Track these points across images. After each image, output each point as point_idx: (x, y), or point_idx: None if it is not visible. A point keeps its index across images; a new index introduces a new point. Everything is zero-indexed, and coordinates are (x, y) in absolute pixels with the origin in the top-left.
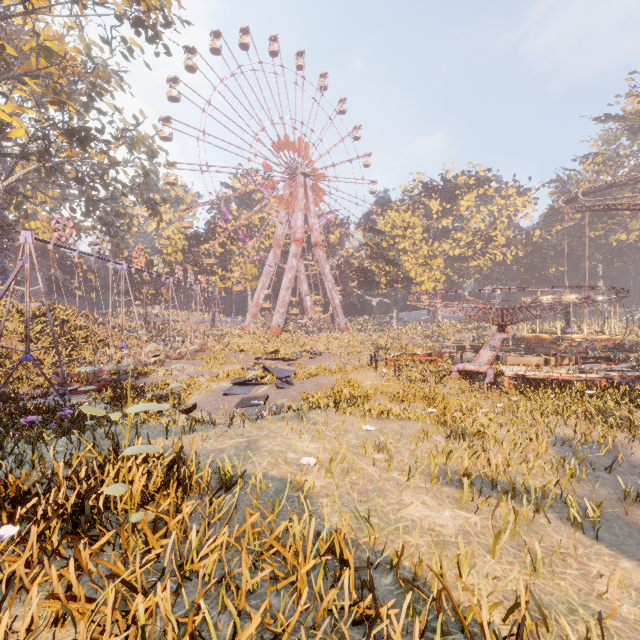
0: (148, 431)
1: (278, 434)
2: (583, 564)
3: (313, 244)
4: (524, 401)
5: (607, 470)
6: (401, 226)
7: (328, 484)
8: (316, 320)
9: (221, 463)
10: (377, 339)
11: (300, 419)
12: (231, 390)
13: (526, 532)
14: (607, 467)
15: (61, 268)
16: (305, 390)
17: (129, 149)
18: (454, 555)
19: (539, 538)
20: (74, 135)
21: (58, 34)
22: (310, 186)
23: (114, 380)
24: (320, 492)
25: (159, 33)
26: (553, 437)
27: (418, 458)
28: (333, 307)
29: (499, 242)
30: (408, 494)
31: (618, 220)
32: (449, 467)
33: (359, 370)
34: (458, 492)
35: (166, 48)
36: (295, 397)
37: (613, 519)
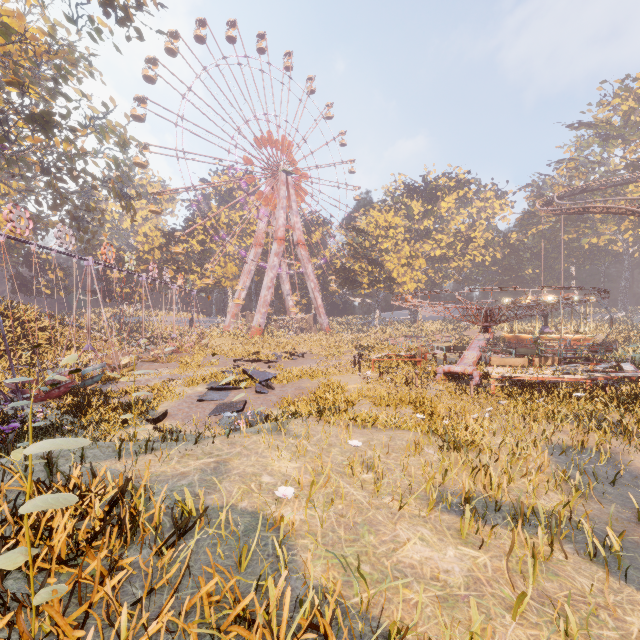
0: (98, 451)
1: (253, 451)
2: (619, 620)
3: (295, 243)
4: (512, 404)
5: (609, 482)
6: (383, 226)
7: (309, 517)
8: (298, 320)
9: (181, 493)
10: (360, 339)
11: (278, 431)
12: (206, 395)
13: (544, 574)
14: (612, 481)
15: (27, 265)
16: (286, 395)
17: (98, 138)
18: (466, 617)
19: (561, 582)
20: (36, 120)
21: (17, 10)
22: (292, 184)
23: (78, 386)
24: (299, 529)
25: (130, 14)
26: (548, 445)
27: (411, 476)
28: (315, 307)
29: (478, 243)
30: (403, 527)
31: (590, 224)
32: (445, 486)
33: (342, 372)
34: (459, 520)
35: (138, 32)
36: (275, 402)
37: (632, 547)
